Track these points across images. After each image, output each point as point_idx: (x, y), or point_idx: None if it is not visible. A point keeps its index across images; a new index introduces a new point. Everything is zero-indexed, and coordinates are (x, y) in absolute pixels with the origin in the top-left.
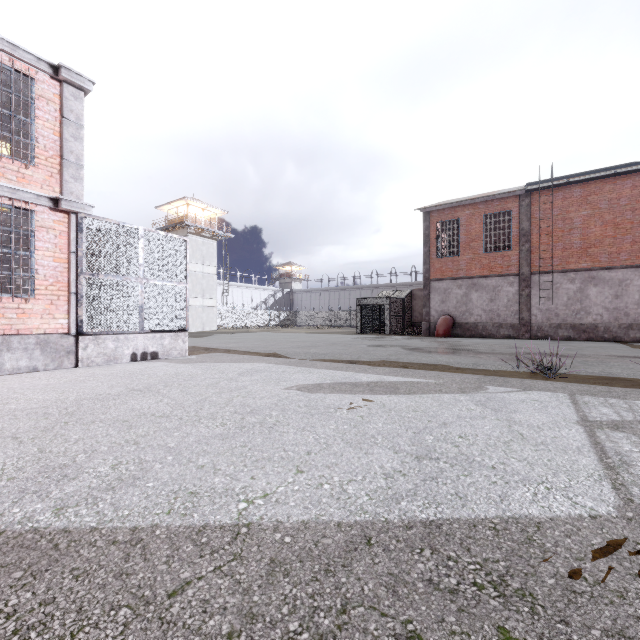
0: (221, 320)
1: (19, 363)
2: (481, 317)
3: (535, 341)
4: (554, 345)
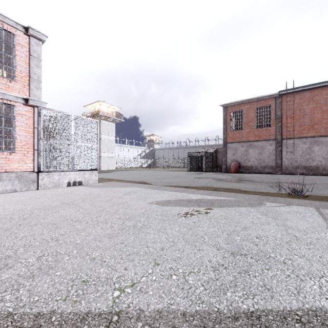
0: (117, 164)
1: (6, 187)
2: (254, 162)
3: (284, 175)
4: (296, 177)
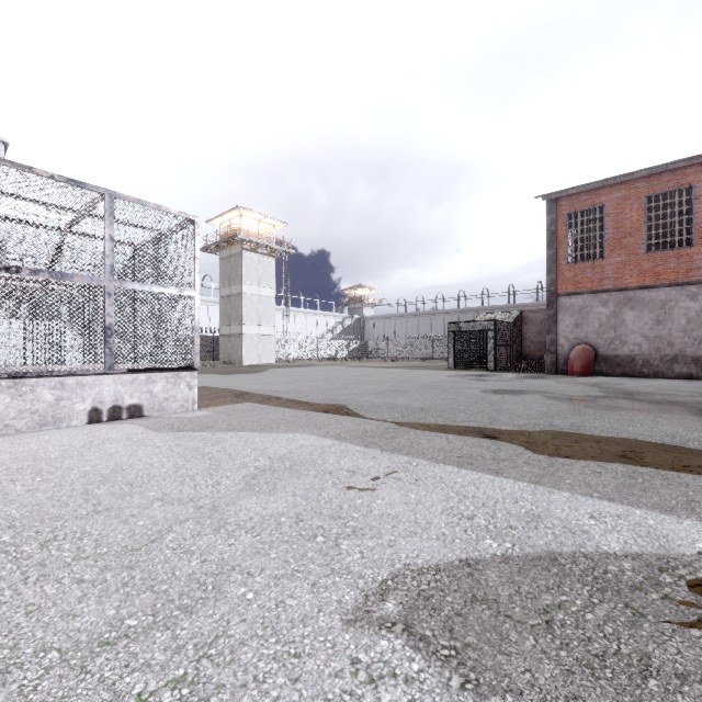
0: (281, 351)
1: None
2: (640, 347)
3: None
4: None
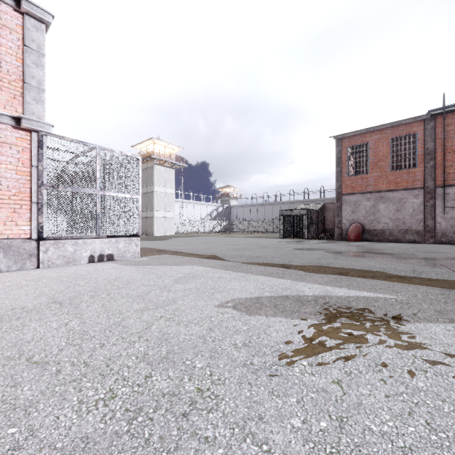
0: (178, 227)
1: None
2: (388, 224)
3: (442, 245)
4: None
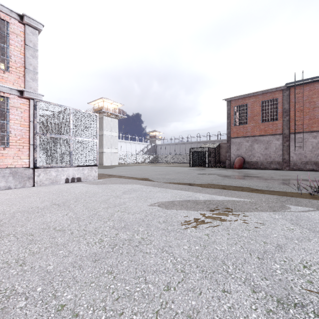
0: (120, 159)
1: None
2: (260, 158)
3: (293, 171)
4: (307, 174)
